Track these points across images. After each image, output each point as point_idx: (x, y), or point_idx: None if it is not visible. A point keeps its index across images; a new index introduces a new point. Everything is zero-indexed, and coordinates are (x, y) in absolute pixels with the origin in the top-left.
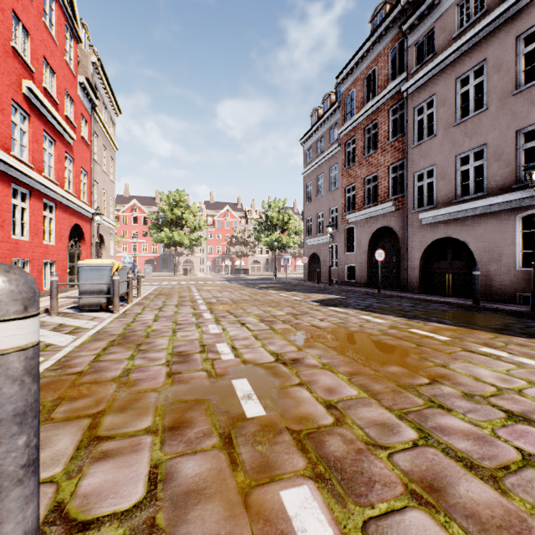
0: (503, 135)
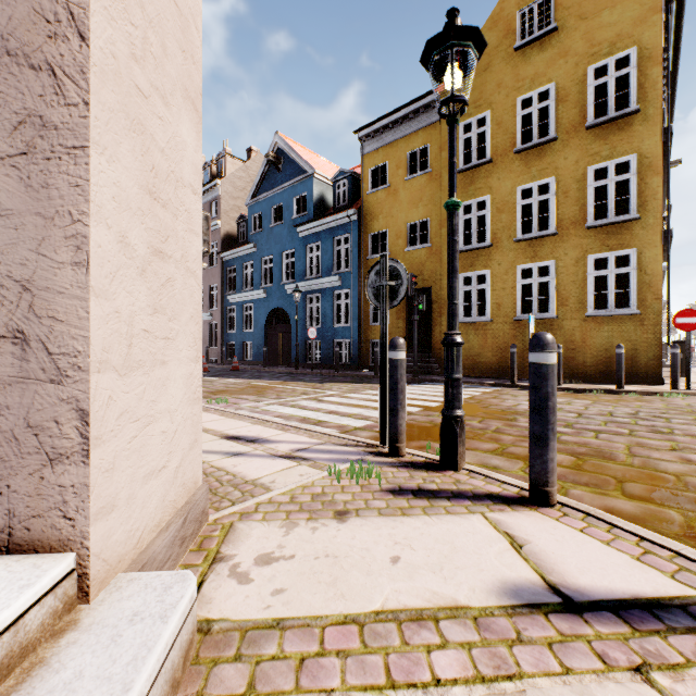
0: (207, 285)
